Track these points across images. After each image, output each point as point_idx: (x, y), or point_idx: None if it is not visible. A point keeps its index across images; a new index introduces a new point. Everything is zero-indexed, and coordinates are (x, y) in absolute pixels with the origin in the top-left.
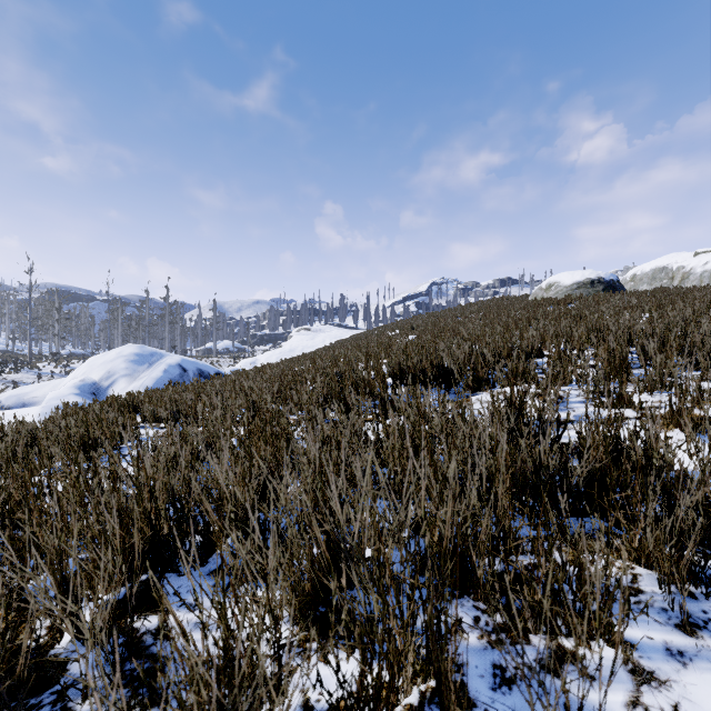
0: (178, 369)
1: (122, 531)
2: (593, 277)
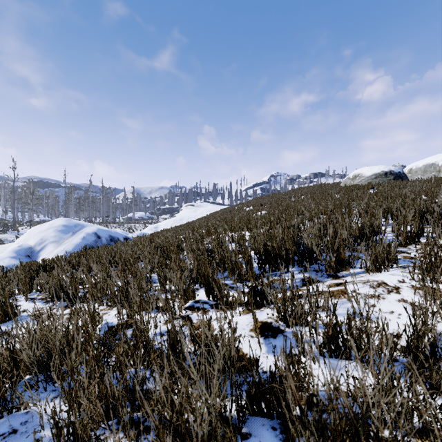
0: (93, 236)
1: None
2: (386, 170)
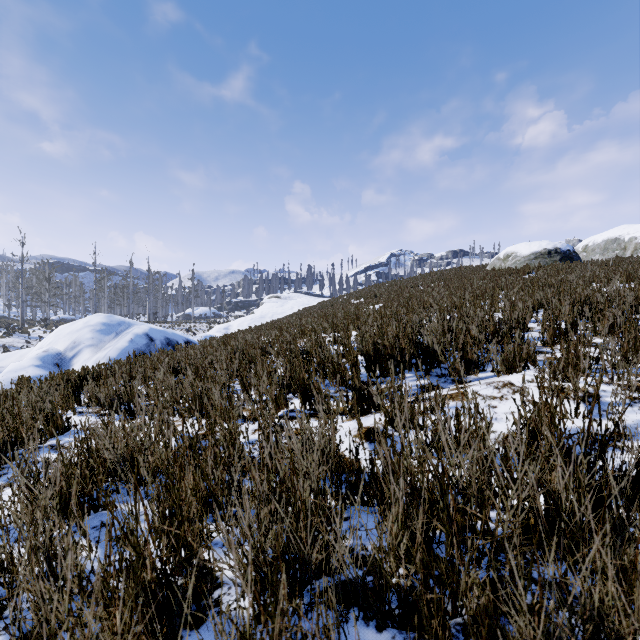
0: (145, 338)
1: None
2: (550, 247)
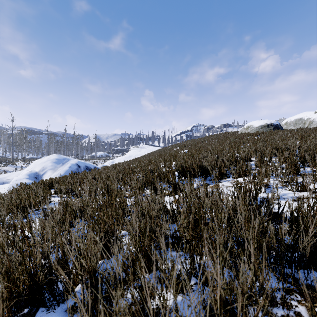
0: (76, 166)
1: (9, 284)
2: (268, 123)
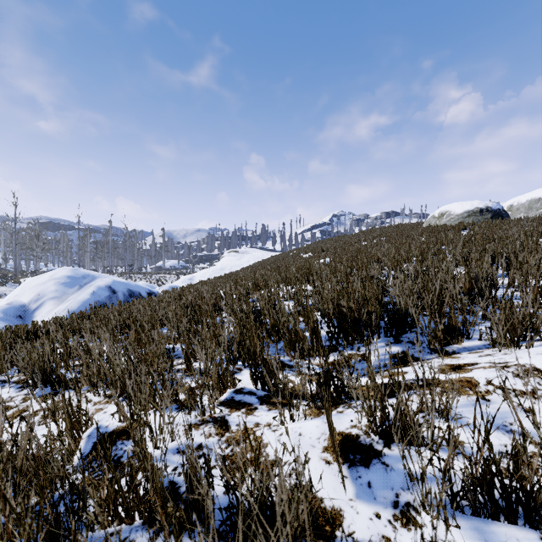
0: (107, 291)
1: None
2: (482, 206)
